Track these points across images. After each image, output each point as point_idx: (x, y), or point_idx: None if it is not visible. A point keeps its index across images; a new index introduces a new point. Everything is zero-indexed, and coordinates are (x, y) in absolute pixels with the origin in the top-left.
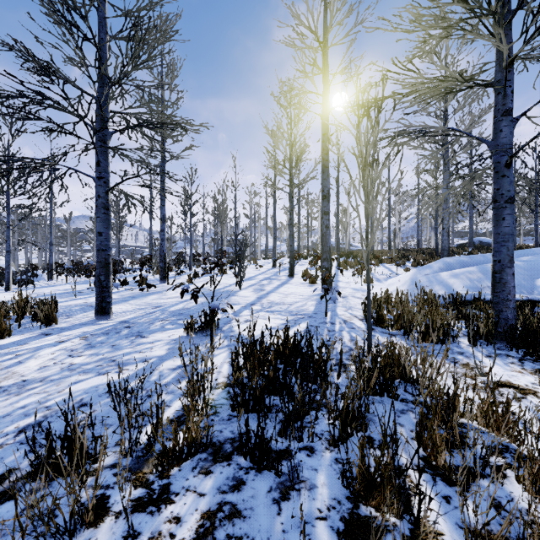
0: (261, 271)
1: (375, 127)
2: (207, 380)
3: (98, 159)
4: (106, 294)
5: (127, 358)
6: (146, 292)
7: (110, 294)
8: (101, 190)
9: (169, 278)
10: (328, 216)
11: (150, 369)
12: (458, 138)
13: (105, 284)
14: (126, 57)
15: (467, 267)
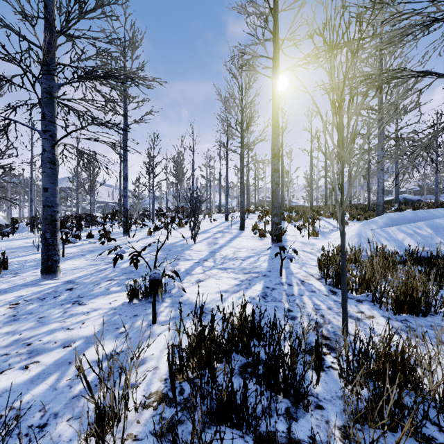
0: (215, 224)
1: (354, 53)
2: (112, 435)
3: (42, 110)
4: (52, 252)
5: (47, 339)
6: (106, 245)
7: (57, 252)
8: (47, 143)
9: (132, 230)
10: (278, 173)
11: (67, 363)
12: (431, 83)
13: (51, 242)
14: (70, 1)
15: (412, 222)
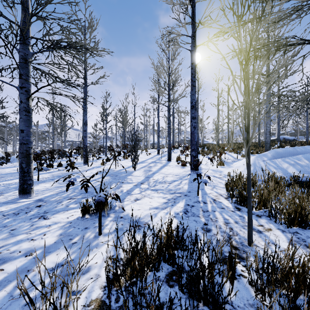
0: (150, 156)
1: (258, 21)
2: None
3: (19, 72)
4: (27, 177)
5: (14, 249)
6: (71, 172)
7: (31, 178)
8: (23, 97)
9: (91, 161)
10: (195, 120)
11: (25, 271)
12: None
13: (26, 170)
14: None
15: (293, 155)
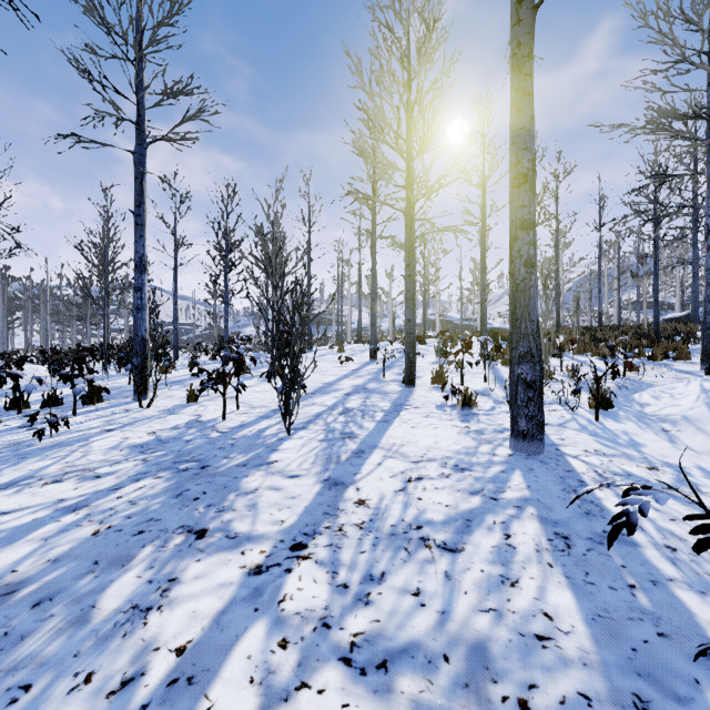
0: (350, 368)
1: None
2: None
3: None
4: None
5: None
6: (48, 439)
7: None
8: None
9: (170, 383)
10: (533, 233)
11: None
12: None
13: None
14: None
15: None
